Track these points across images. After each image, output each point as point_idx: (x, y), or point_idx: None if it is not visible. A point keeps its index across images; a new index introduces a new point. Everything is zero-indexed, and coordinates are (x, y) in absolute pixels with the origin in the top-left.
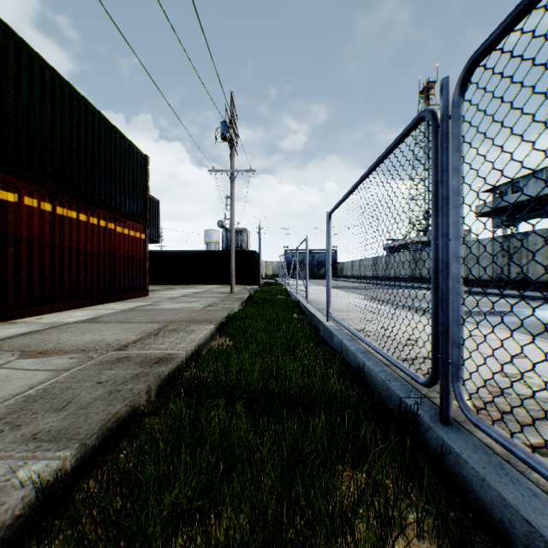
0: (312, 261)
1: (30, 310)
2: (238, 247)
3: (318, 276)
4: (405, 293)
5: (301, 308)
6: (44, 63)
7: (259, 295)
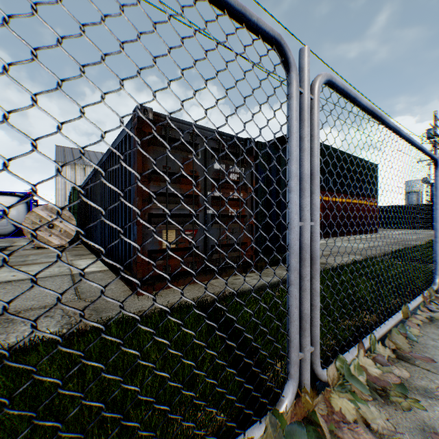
0: None
1: (346, 234)
2: None
3: None
4: None
5: None
6: (349, 155)
7: None
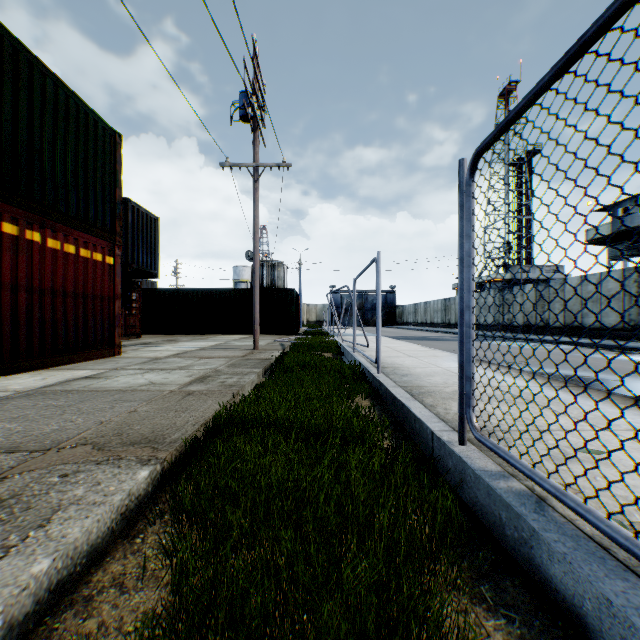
0: (365, 304)
1: None
2: (272, 286)
3: (373, 322)
4: (505, 347)
5: (368, 381)
6: None
7: (296, 354)
